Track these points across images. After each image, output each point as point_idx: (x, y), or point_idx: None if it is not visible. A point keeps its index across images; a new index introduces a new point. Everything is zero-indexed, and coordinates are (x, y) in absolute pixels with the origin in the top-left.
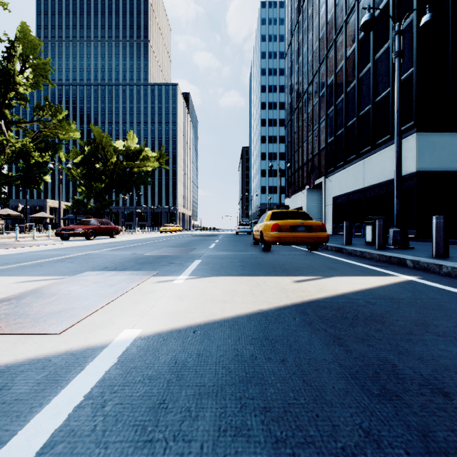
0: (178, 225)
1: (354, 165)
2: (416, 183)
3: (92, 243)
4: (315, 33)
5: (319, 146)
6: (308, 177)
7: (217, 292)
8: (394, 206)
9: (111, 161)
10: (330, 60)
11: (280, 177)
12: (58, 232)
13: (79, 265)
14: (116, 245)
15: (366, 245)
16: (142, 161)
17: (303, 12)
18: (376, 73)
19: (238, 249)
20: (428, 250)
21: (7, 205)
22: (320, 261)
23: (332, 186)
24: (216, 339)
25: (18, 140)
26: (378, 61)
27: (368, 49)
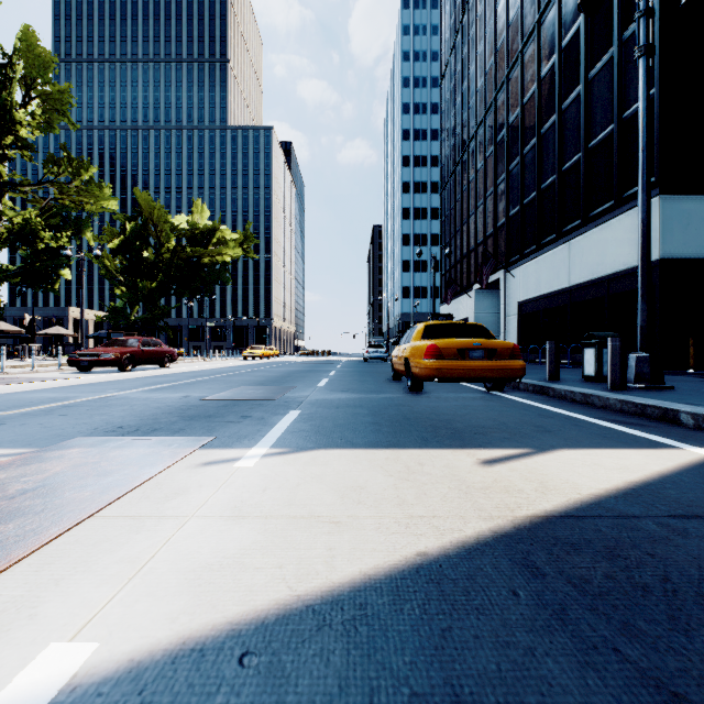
0: (272, 347)
1: (553, 250)
2: (659, 279)
3: (125, 378)
4: (488, 42)
5: (495, 221)
6: (477, 271)
7: (322, 493)
8: (638, 315)
9: (166, 247)
10: (513, 84)
11: (433, 270)
12: (72, 359)
13: (74, 421)
14: (164, 380)
15: (585, 381)
16: (216, 246)
17: (470, 11)
18: (590, 101)
19: (368, 388)
20: (701, 391)
21: (0, 315)
22: (515, 413)
23: (517, 285)
24: (299, 702)
25: (19, 213)
26: (593, 81)
27: (576, 63)
